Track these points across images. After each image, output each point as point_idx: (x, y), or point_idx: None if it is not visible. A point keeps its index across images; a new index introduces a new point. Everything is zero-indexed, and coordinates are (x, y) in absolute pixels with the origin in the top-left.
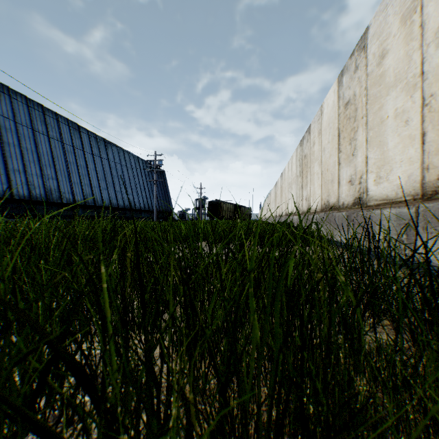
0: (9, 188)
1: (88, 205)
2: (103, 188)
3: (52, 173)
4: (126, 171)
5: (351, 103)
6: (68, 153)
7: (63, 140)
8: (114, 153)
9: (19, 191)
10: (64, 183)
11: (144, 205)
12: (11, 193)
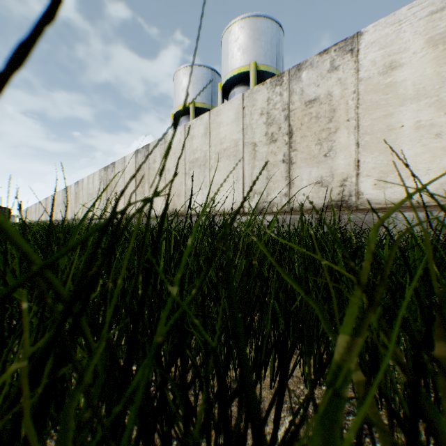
0: None
1: None
2: None
3: None
4: None
5: (143, 169)
6: None
7: None
8: None
9: None
10: None
11: None
12: None
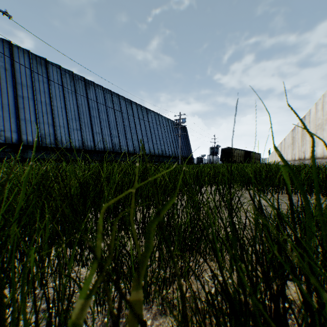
0: (93, 144)
1: (136, 153)
2: (145, 142)
3: (116, 133)
4: (160, 129)
5: None
6: (125, 119)
7: (122, 111)
8: (152, 117)
9: (98, 145)
10: (122, 139)
11: (172, 153)
12: (94, 147)
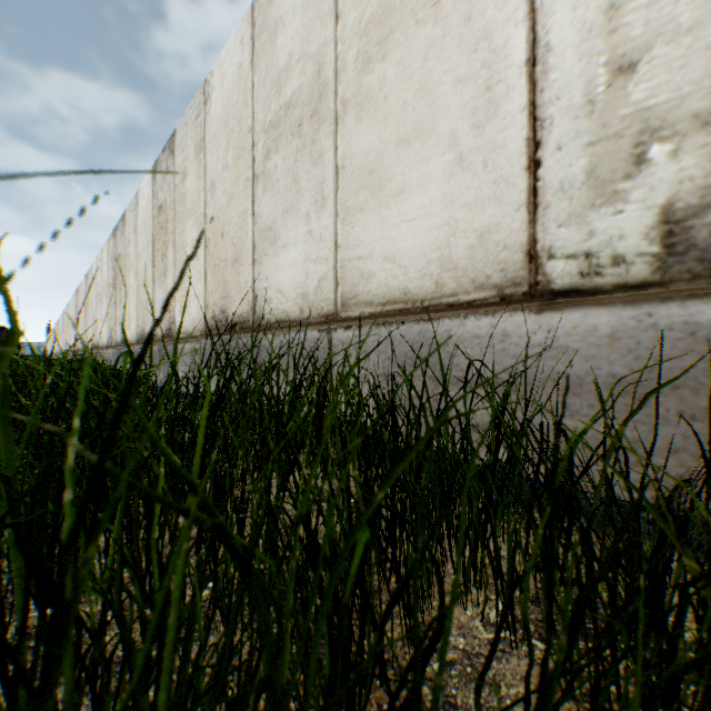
0: None
1: None
2: None
3: None
4: None
5: (164, 209)
6: None
7: None
8: None
9: None
10: None
11: None
12: None
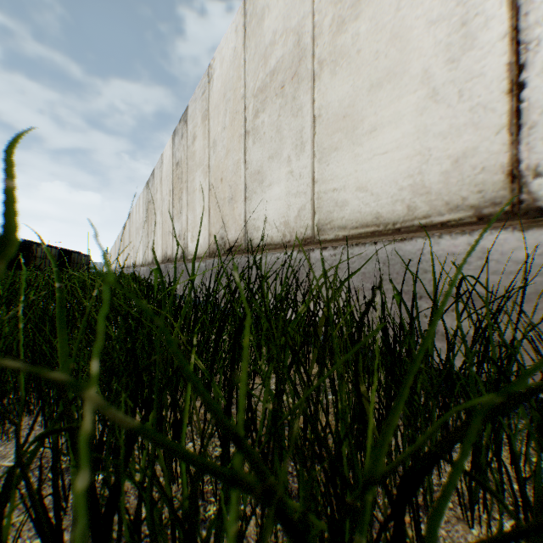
0: None
1: None
2: None
3: None
4: None
5: (180, 165)
6: None
7: None
8: None
9: None
10: None
11: None
12: None
